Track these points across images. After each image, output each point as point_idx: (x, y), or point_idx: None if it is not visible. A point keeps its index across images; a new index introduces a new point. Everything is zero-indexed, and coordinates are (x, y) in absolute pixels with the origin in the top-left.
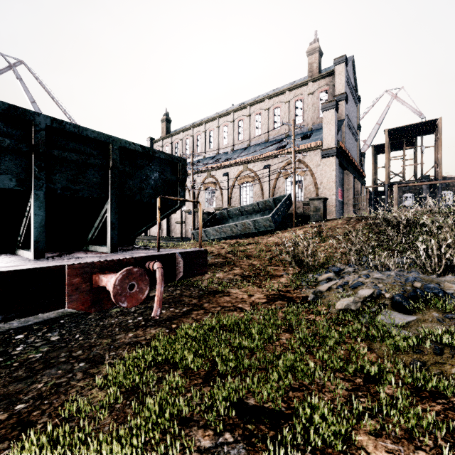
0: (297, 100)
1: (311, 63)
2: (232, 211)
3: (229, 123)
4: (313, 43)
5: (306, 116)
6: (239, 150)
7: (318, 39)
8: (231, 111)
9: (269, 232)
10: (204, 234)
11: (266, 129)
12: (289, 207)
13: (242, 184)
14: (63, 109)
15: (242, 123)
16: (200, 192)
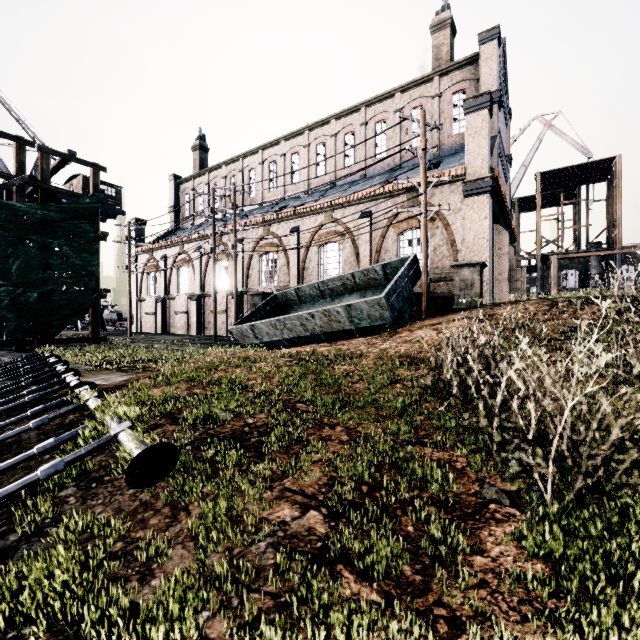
0: (414, 108)
1: (437, 45)
2: (304, 290)
3: (301, 148)
4: (441, 12)
5: (429, 134)
6: (318, 192)
7: (449, 6)
8: (304, 129)
9: (379, 330)
10: (251, 334)
11: (363, 156)
12: (415, 280)
13: (323, 240)
14: (20, 119)
15: (322, 148)
16: (251, 260)
